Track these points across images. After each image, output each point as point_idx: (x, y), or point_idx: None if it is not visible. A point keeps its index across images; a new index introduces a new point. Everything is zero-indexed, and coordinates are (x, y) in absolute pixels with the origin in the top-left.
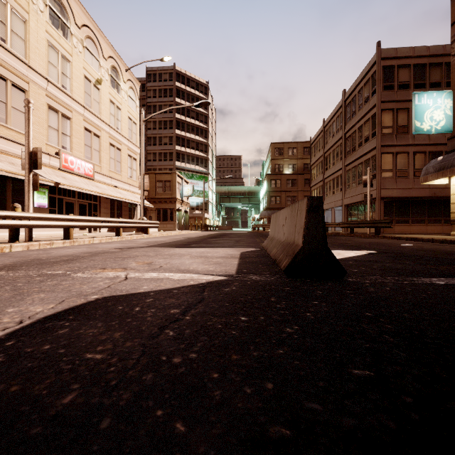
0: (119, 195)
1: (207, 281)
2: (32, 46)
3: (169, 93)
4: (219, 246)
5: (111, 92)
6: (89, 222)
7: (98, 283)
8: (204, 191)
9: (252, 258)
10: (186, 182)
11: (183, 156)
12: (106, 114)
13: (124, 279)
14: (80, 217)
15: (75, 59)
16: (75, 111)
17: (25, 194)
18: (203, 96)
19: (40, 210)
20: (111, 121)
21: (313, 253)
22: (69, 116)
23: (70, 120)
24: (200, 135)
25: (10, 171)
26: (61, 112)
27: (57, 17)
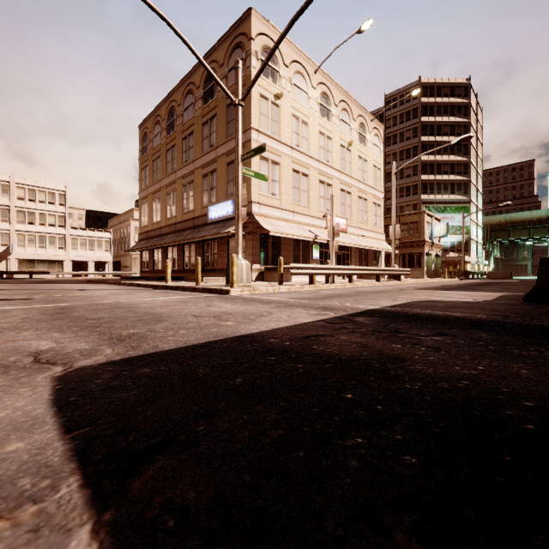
0: (367, 244)
1: (471, 301)
2: (311, 141)
3: (413, 114)
4: (482, 291)
5: (359, 148)
6: (362, 271)
7: (415, 298)
8: (463, 228)
9: (509, 297)
10: (437, 220)
11: (431, 185)
12: (355, 170)
13: (425, 298)
14: (357, 267)
15: (334, 134)
16: (334, 178)
17: (331, 254)
18: (461, 100)
19: (315, 261)
20: (359, 175)
21: (543, 289)
22: (330, 184)
23: (331, 186)
24: (457, 153)
25: (306, 237)
26: (326, 182)
27: (324, 108)
